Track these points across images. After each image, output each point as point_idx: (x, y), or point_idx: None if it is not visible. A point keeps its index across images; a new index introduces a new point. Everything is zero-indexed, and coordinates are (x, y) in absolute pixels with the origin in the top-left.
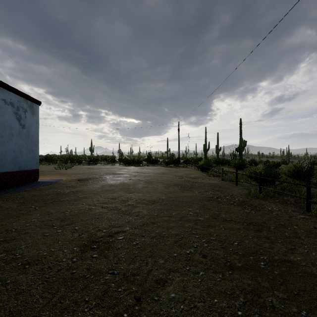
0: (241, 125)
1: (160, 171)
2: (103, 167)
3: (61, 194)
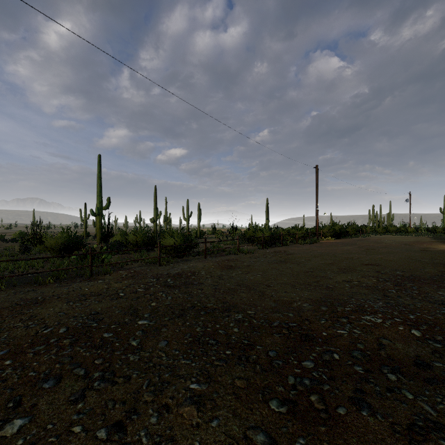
0: None
1: None
2: None
3: None
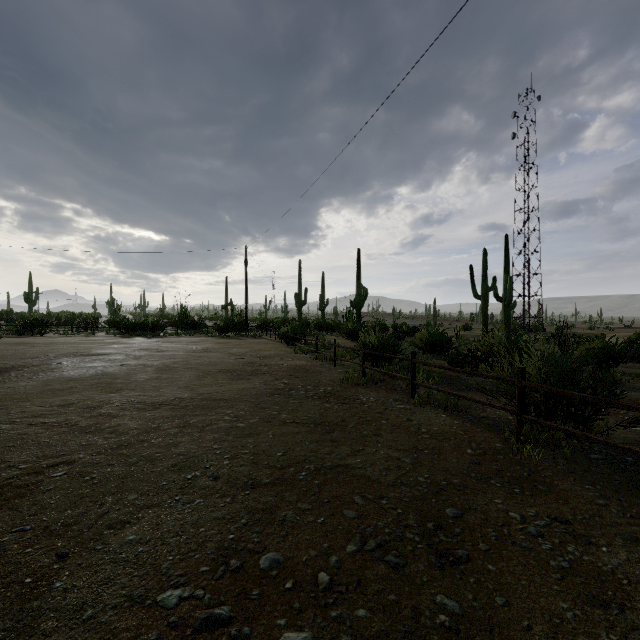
0: (359, 260)
1: (201, 345)
2: (61, 341)
3: None
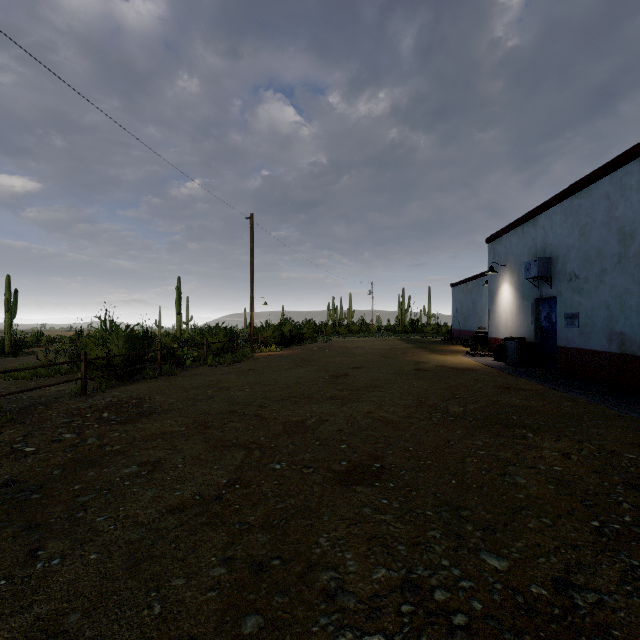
0: None
1: None
2: None
3: (515, 425)
